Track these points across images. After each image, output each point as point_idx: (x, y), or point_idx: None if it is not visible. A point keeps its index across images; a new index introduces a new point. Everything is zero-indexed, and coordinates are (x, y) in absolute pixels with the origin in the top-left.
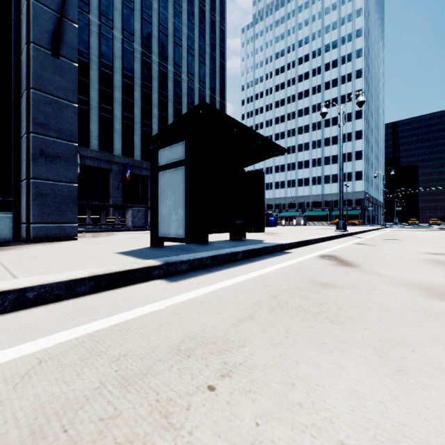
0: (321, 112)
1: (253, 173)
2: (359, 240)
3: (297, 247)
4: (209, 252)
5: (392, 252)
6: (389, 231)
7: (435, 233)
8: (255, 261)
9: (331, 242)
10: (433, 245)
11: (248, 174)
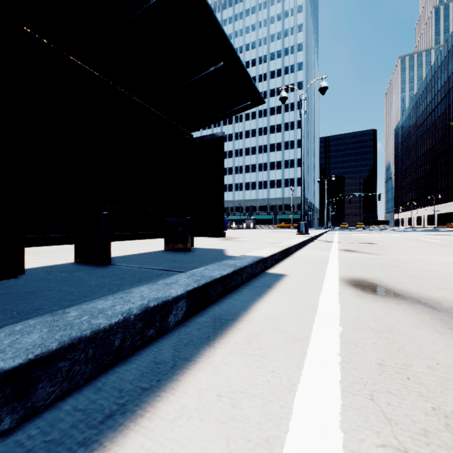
0: (281, 96)
1: (206, 139)
2: (338, 245)
3: (279, 261)
4: (47, 319)
5: (426, 265)
6: (341, 234)
7: (385, 236)
8: (226, 329)
9: (310, 248)
10: (430, 250)
11: (198, 141)
